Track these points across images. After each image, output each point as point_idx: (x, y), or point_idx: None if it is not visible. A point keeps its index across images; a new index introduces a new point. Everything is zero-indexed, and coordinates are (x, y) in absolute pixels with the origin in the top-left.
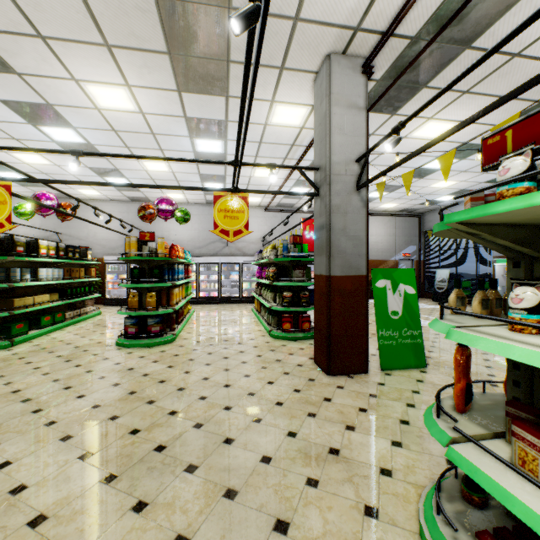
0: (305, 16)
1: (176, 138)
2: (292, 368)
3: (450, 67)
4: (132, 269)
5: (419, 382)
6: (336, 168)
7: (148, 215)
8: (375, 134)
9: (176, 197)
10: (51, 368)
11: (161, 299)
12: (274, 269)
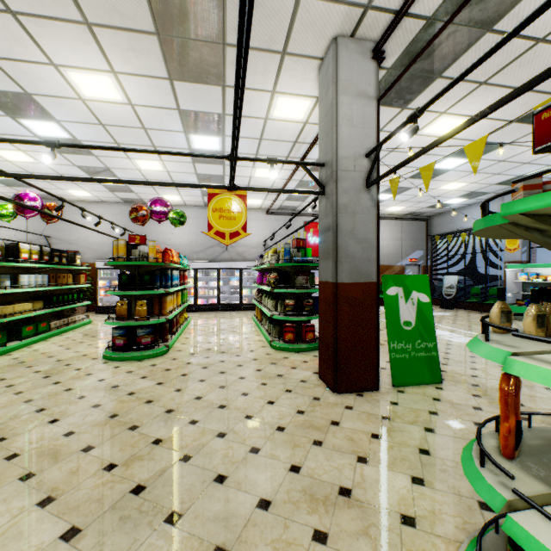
0: None
1: (170, 134)
2: (295, 384)
3: (468, 54)
4: (120, 275)
5: (436, 401)
6: (343, 163)
7: (140, 217)
8: (383, 130)
9: (173, 198)
10: (25, 386)
11: (153, 308)
12: (276, 275)
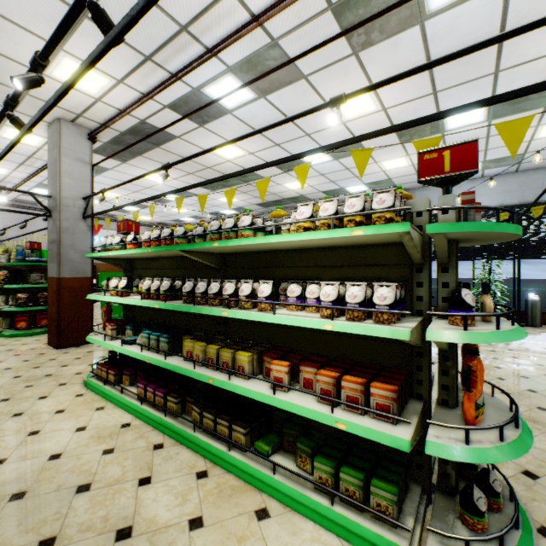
0: (34, 95)
1: None
2: (24, 351)
3: (153, 152)
4: None
5: None
6: (66, 201)
7: None
8: (114, 169)
9: None
10: None
11: None
12: (6, 272)
